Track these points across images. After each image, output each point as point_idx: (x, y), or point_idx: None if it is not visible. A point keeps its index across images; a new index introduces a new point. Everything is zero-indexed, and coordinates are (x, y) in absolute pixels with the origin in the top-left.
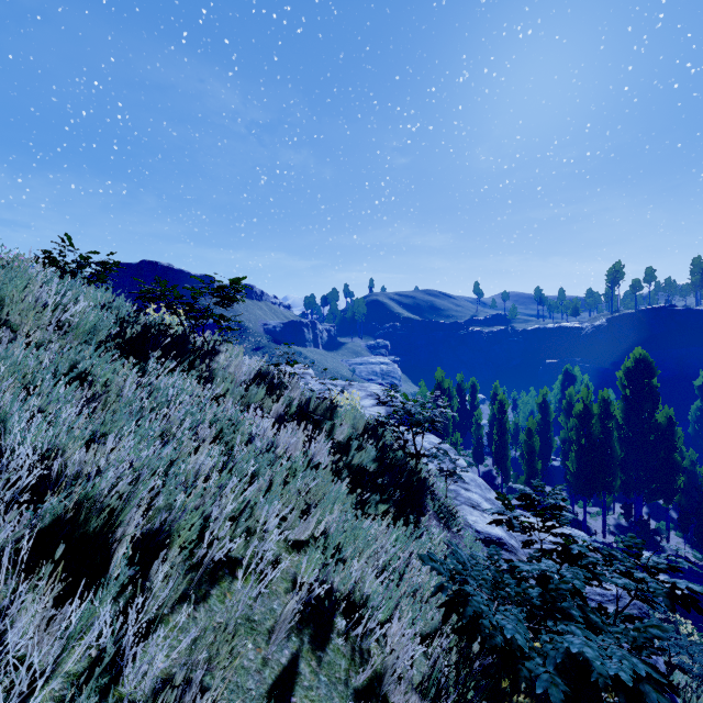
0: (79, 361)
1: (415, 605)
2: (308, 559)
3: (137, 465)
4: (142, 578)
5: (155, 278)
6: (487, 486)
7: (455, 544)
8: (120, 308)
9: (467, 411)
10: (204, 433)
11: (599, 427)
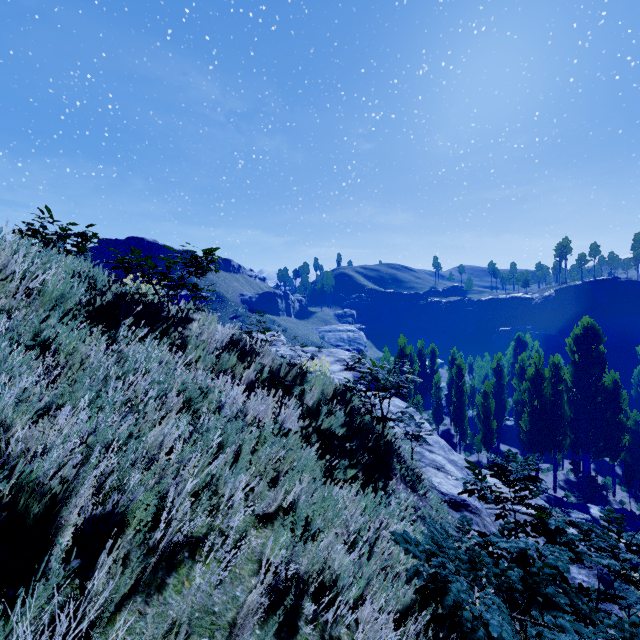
0: (43, 329)
1: (387, 582)
2: (274, 537)
3: (91, 440)
4: (88, 569)
5: (131, 249)
6: (448, 446)
7: (431, 524)
8: (97, 277)
9: (427, 374)
10: (172, 401)
11: (550, 390)
